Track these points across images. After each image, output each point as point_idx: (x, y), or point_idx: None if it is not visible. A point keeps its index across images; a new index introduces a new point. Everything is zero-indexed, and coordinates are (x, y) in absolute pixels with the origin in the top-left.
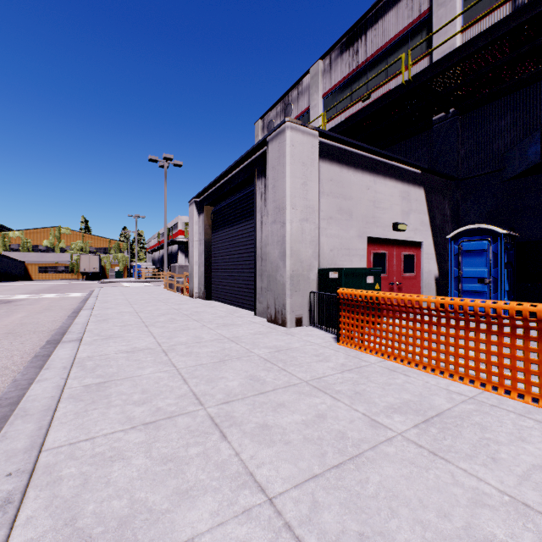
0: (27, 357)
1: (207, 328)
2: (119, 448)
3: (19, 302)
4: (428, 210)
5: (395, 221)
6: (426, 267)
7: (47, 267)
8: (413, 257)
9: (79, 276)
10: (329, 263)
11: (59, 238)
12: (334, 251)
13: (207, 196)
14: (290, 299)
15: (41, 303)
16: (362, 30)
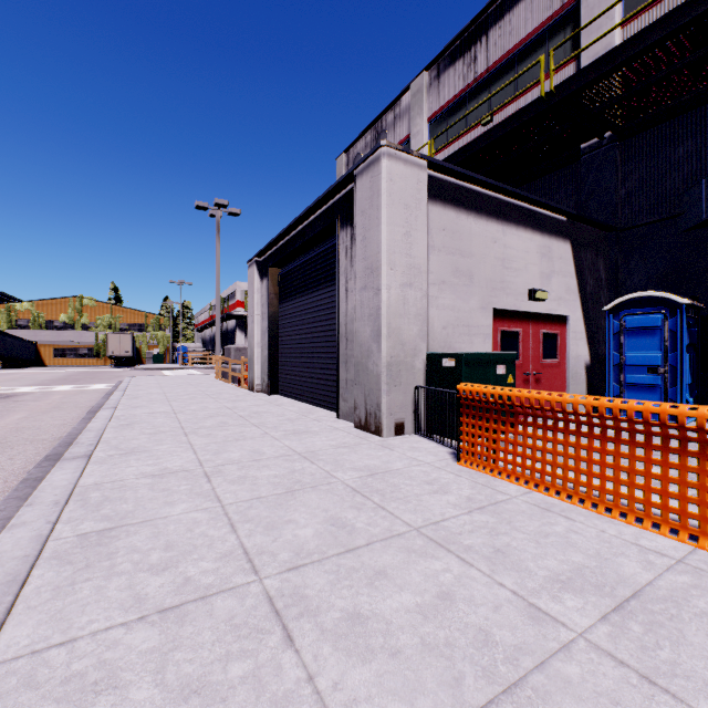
0: (13, 481)
1: (270, 437)
2: (113, 663)
3: (20, 397)
4: (577, 272)
5: (532, 287)
6: (573, 350)
7: (64, 349)
8: (556, 336)
9: (106, 361)
10: (442, 346)
11: (81, 311)
12: (449, 328)
13: (273, 253)
14: (388, 396)
15: (49, 399)
16: (481, 28)
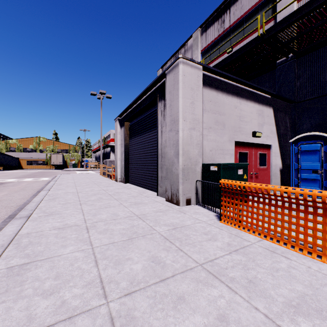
0: None
1: (122, 206)
2: None
3: (7, 184)
4: (275, 123)
5: (254, 130)
6: (274, 162)
7: (31, 161)
8: (265, 155)
9: (51, 167)
10: (209, 160)
11: (39, 143)
12: (213, 151)
13: (126, 115)
14: (182, 185)
15: (20, 185)
16: (227, 6)
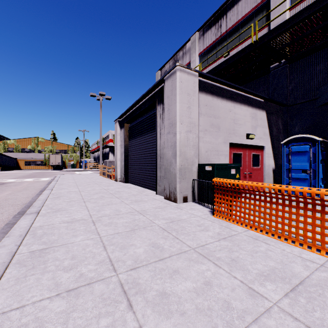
0: (2, 224)
1: (124, 203)
2: (42, 318)
3: (8, 184)
4: (268, 125)
5: (247, 132)
6: (267, 162)
7: (30, 161)
8: (259, 155)
9: (49, 167)
10: (205, 160)
11: (37, 144)
12: (208, 152)
13: (126, 117)
14: (180, 184)
15: (22, 185)
16: (223, 12)
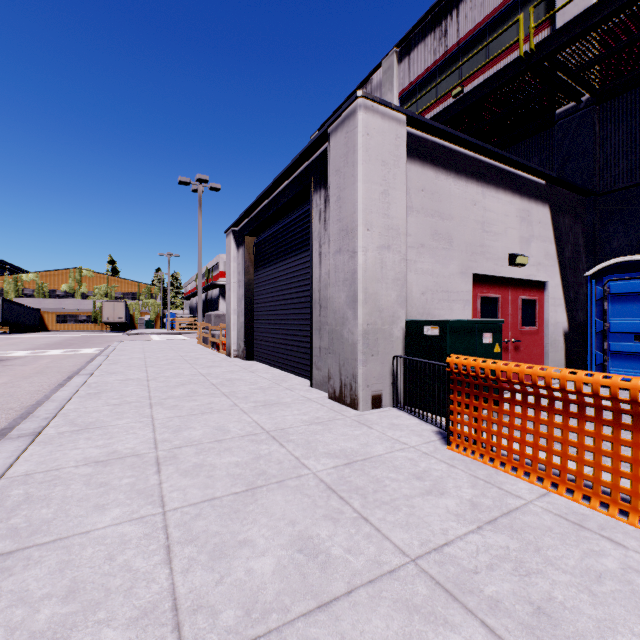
0: None
1: (238, 410)
2: None
3: (11, 362)
4: (555, 237)
5: (512, 252)
6: (552, 317)
7: (65, 315)
8: (534, 302)
9: (103, 326)
10: (420, 313)
11: (80, 281)
12: (427, 294)
13: (248, 222)
14: (364, 367)
15: (37, 363)
16: (452, 3)
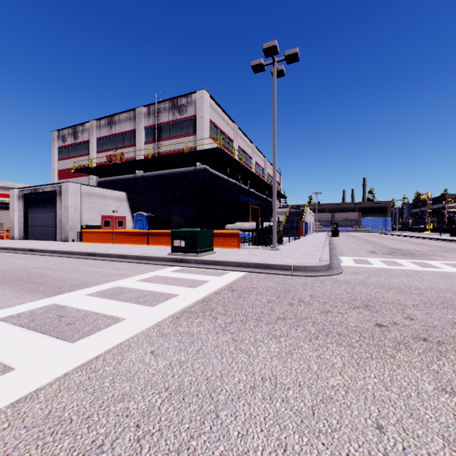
0: None
1: (39, 243)
2: (39, 247)
3: None
4: (130, 205)
5: (114, 210)
6: (128, 225)
7: None
8: (123, 221)
9: None
10: (86, 223)
11: None
12: (88, 219)
13: (27, 190)
14: (70, 234)
15: None
16: (114, 119)
